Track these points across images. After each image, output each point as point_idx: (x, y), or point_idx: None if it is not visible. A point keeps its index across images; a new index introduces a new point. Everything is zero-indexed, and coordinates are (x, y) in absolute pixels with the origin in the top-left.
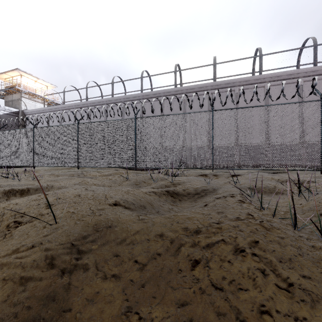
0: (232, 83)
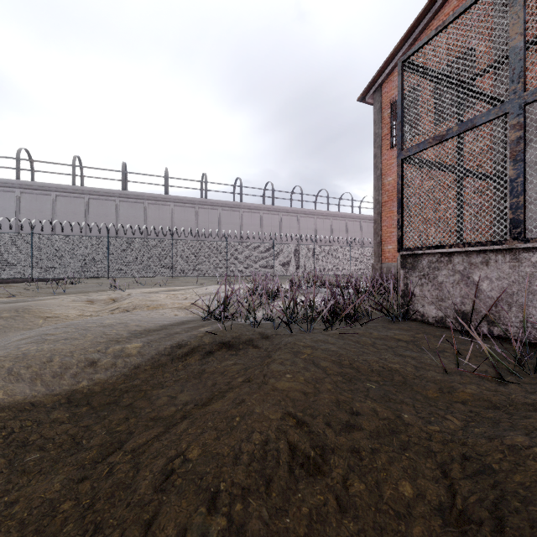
0: (141, 196)
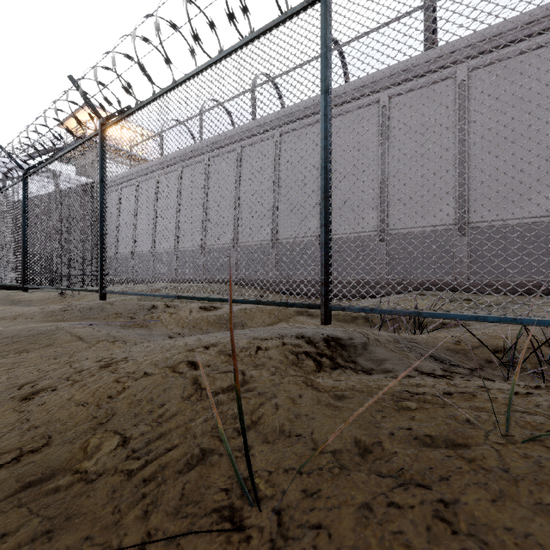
0: None
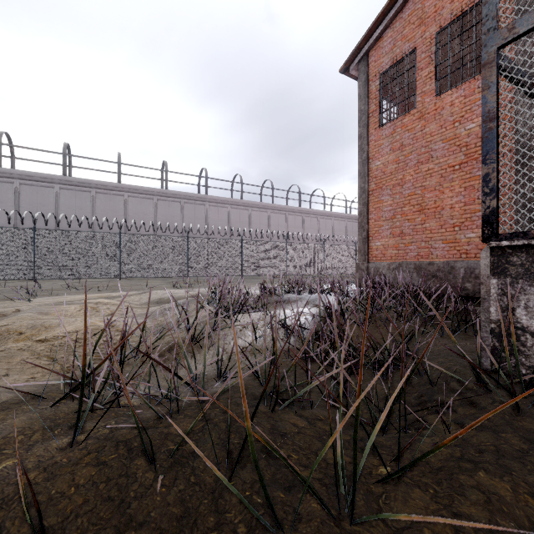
0: (87, 183)
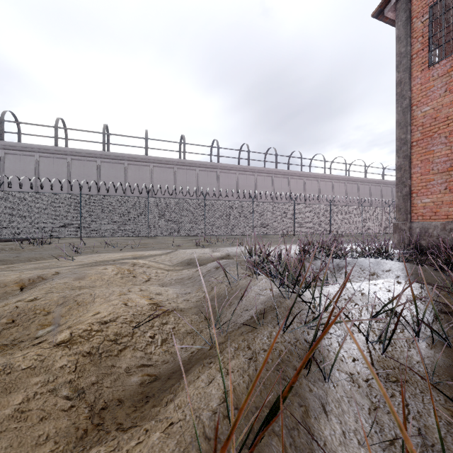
0: (121, 156)
